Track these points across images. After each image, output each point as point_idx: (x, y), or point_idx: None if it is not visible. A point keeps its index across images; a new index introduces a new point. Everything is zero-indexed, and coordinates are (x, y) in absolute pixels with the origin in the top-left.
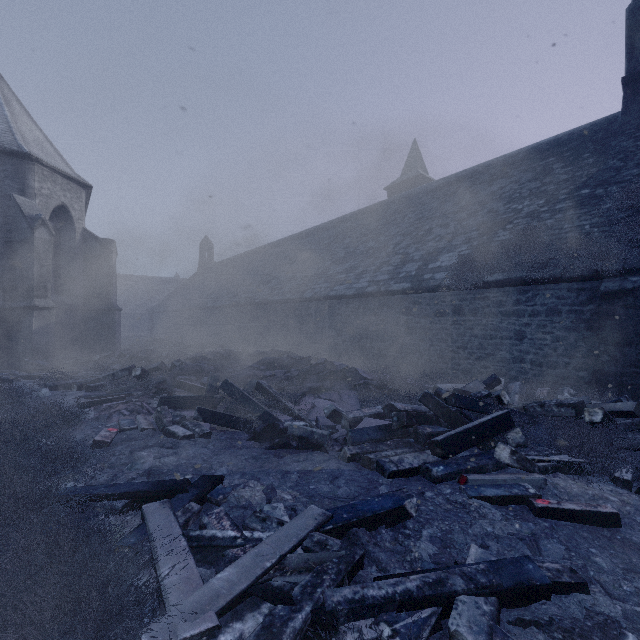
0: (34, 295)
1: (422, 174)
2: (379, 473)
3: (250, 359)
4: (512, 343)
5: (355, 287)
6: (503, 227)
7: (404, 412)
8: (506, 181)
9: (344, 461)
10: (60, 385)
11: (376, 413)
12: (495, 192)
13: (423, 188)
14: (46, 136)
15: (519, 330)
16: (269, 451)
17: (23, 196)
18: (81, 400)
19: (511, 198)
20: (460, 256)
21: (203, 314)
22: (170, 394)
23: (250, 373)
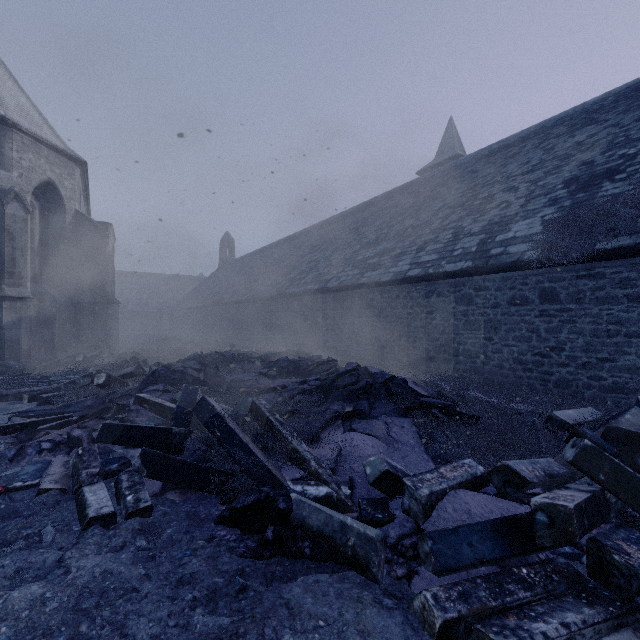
0: (5, 283)
1: (460, 154)
2: None
3: (259, 362)
4: None
5: (392, 271)
6: (610, 178)
7: (571, 507)
8: (597, 127)
9: (426, 635)
10: (10, 394)
11: (469, 478)
12: (582, 142)
13: (471, 156)
14: (35, 105)
15: None
16: (253, 565)
17: None
18: (13, 420)
19: (612, 144)
20: (545, 221)
21: (219, 311)
22: (124, 417)
23: (253, 382)
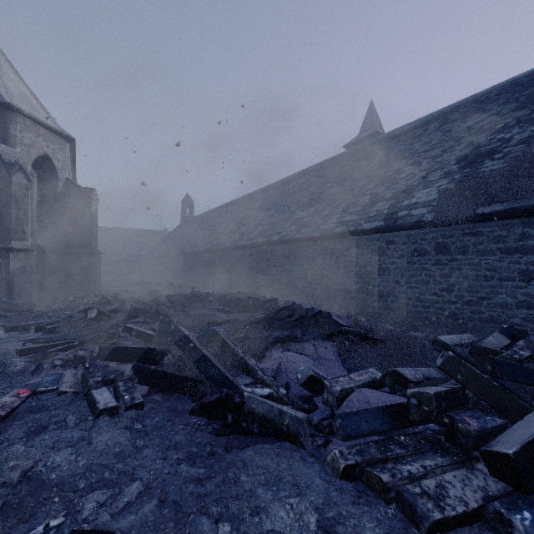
0: (11, 237)
1: (379, 131)
2: (404, 515)
3: (216, 300)
4: (515, 285)
5: (322, 229)
6: (490, 157)
7: (431, 393)
8: (483, 115)
9: (335, 476)
10: (20, 326)
11: (370, 381)
12: (472, 126)
13: (386, 135)
14: (33, 93)
15: (525, 269)
16: (218, 439)
17: (5, 144)
18: (27, 345)
19: (494, 129)
20: (440, 190)
21: (182, 259)
22: (115, 342)
23: (212, 316)
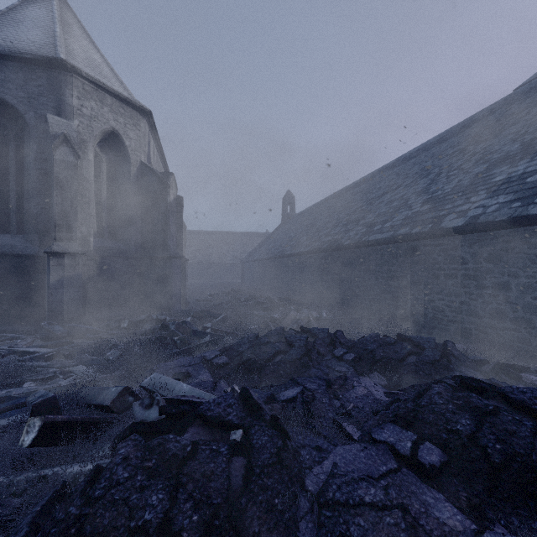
0: (54, 237)
1: None
2: None
3: (353, 361)
4: None
5: None
6: None
7: None
8: None
9: None
10: None
11: None
12: None
13: None
14: (108, 62)
15: None
16: None
17: (59, 116)
18: None
19: None
20: None
21: (282, 263)
22: None
23: (401, 536)
